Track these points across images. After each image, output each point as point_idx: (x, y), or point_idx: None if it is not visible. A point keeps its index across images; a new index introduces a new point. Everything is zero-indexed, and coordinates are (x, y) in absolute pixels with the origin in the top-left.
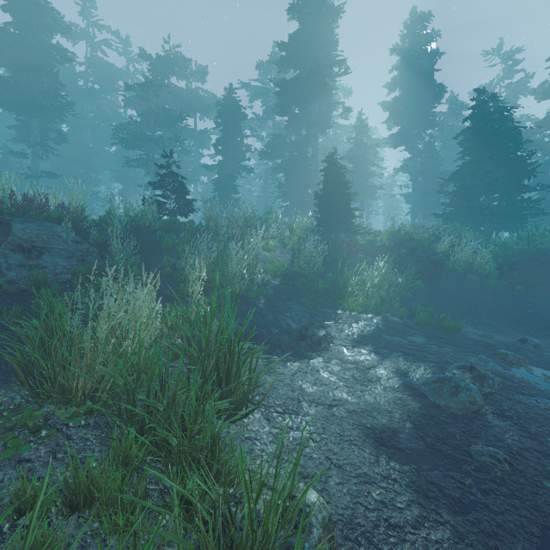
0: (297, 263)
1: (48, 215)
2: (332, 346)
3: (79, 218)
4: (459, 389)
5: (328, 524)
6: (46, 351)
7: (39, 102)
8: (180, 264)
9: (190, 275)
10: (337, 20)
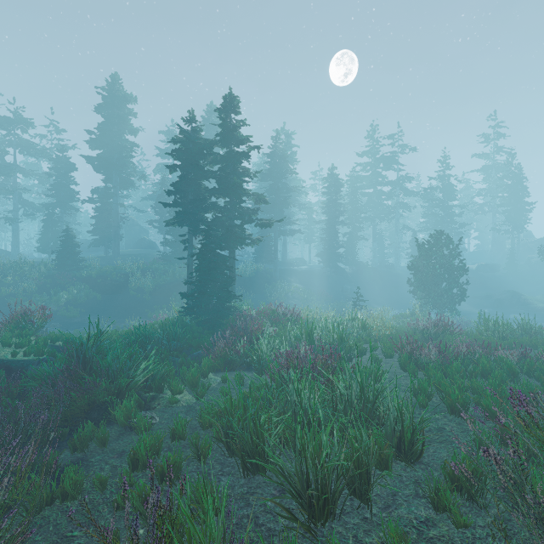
0: (22, 289)
1: None
2: None
3: None
4: None
5: None
6: None
7: None
8: None
9: None
10: (127, 121)
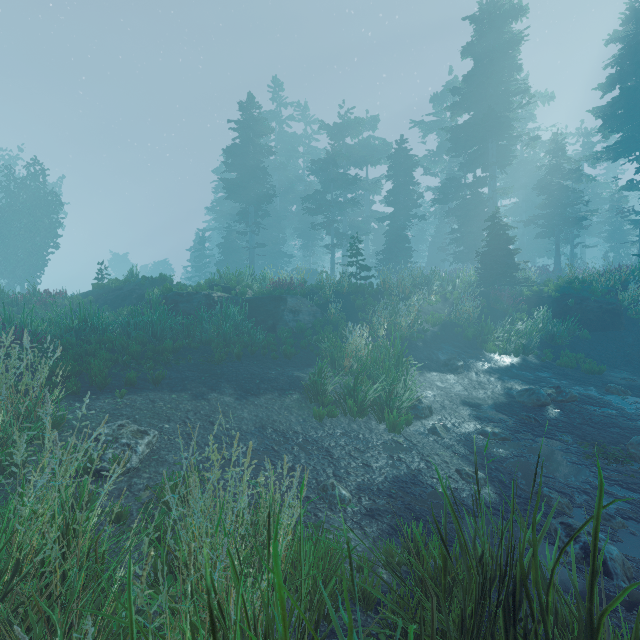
0: (455, 315)
1: (294, 290)
2: (466, 372)
3: (304, 288)
4: (533, 394)
5: (430, 408)
6: (332, 354)
7: (256, 194)
8: (368, 318)
9: (376, 325)
10: (518, 48)
